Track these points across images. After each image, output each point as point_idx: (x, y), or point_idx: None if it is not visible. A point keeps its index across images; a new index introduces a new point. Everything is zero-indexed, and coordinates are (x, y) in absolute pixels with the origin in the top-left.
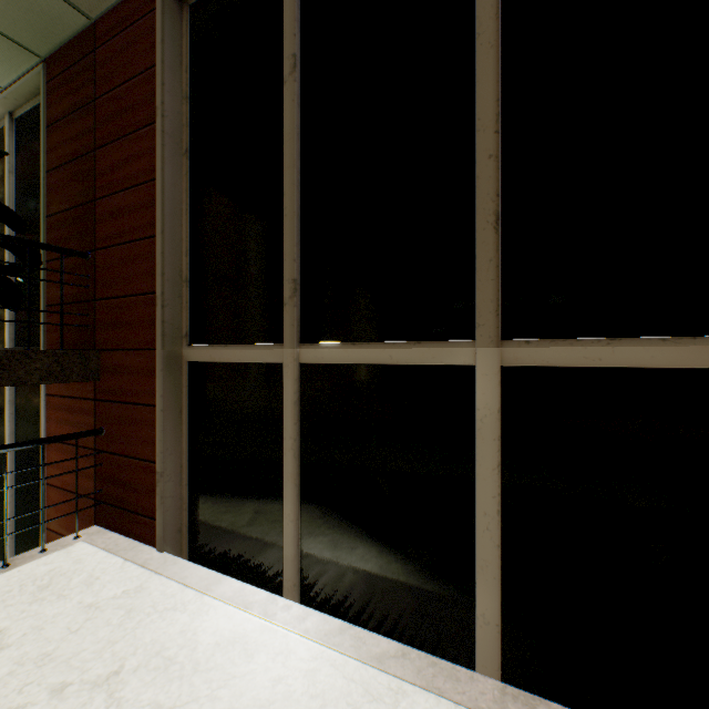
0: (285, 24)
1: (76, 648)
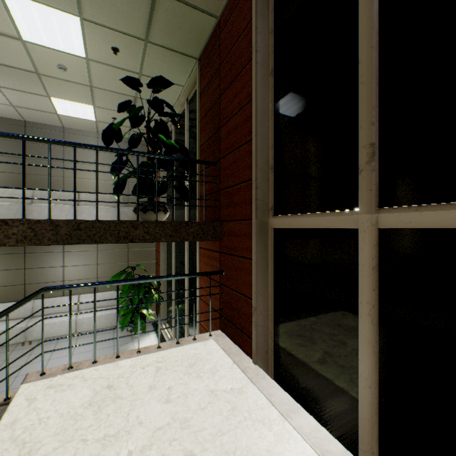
0: None
1: (201, 424)
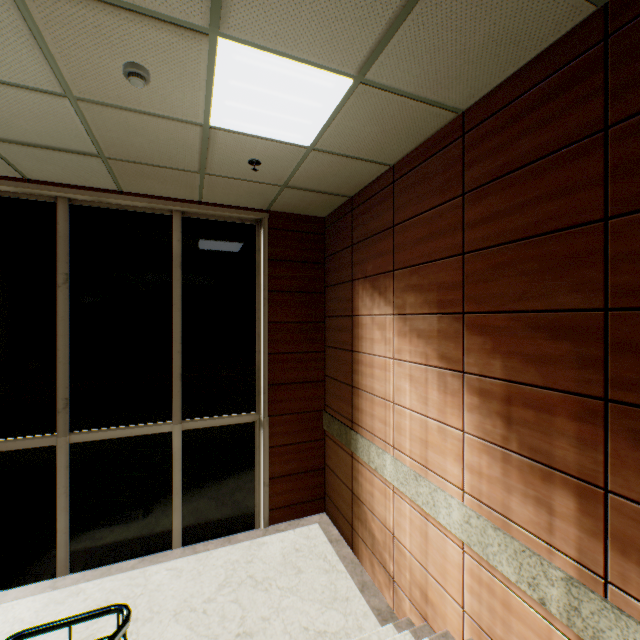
0: (60, 254)
1: None
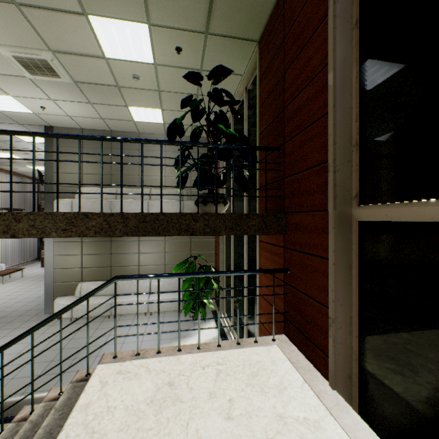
0: None
1: None
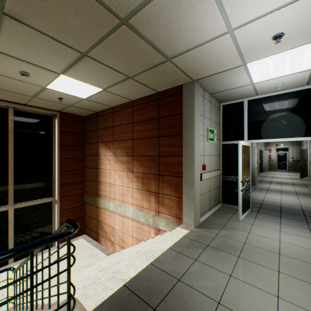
0: None
1: None
